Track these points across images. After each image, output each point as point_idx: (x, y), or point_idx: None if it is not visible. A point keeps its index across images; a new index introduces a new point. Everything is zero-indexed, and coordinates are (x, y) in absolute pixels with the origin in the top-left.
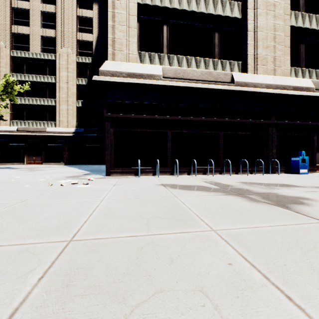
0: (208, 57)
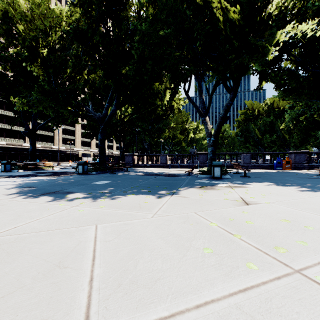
0: (16, 138)
